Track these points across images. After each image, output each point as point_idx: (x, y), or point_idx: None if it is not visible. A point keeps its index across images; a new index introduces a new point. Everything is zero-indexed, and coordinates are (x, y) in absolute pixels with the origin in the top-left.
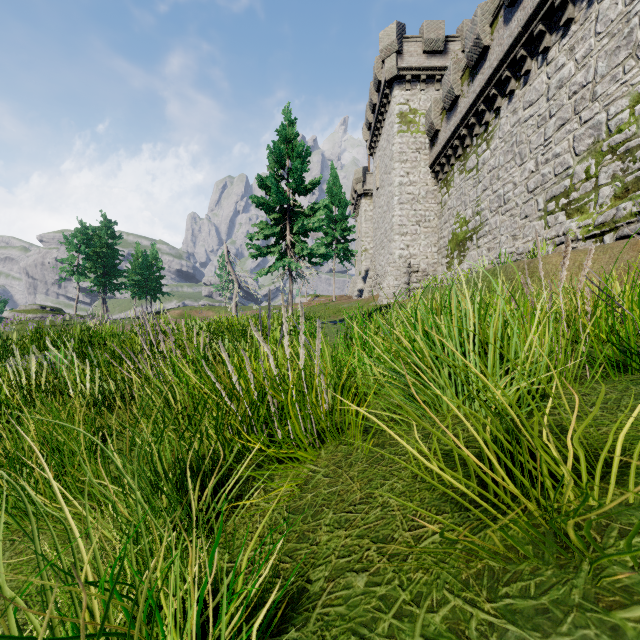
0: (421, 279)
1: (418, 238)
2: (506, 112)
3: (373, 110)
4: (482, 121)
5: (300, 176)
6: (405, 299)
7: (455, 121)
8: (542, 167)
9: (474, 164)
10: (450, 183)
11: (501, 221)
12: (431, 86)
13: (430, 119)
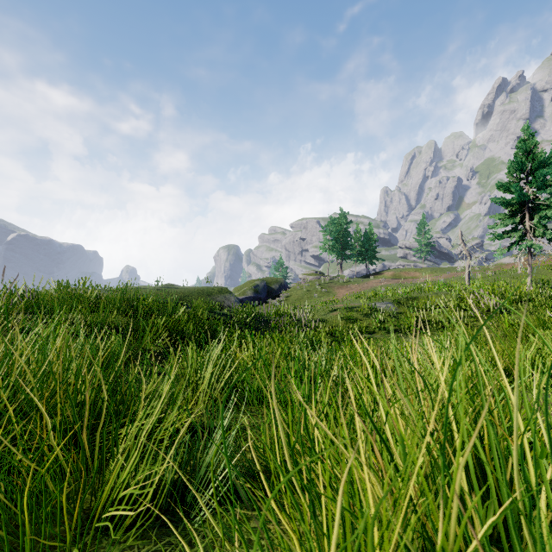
0: None
1: None
2: None
3: None
4: None
5: (542, 179)
6: None
7: None
8: None
9: None
10: None
11: None
12: None
13: None
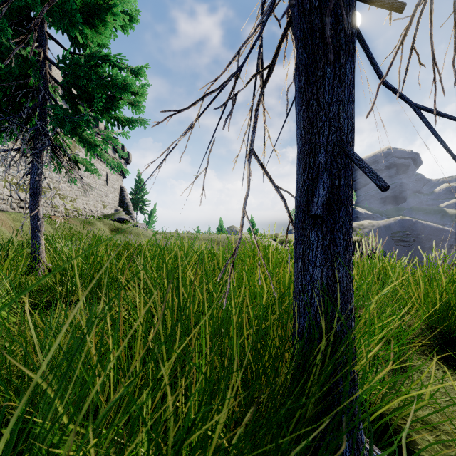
0: None
1: None
2: None
3: None
4: None
5: None
6: None
7: None
8: None
9: None
10: None
11: None
12: None
13: None
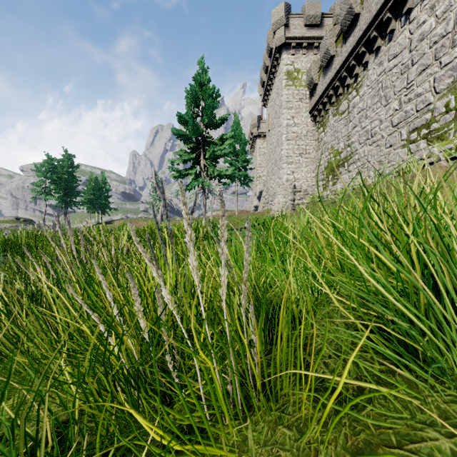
0: (303, 197)
1: (301, 166)
2: (373, 65)
3: (266, 71)
4: (352, 74)
5: (211, 112)
6: (291, 212)
7: (330, 75)
8: (405, 105)
9: (345, 108)
10: (326, 124)
11: (369, 150)
12: (310, 51)
13: (310, 75)
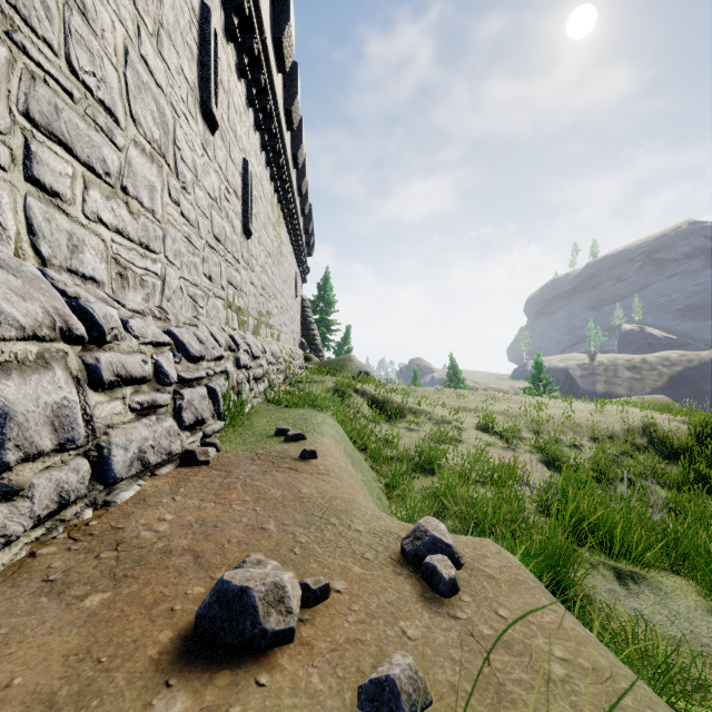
0: None
1: None
2: None
3: None
4: None
5: None
6: None
7: None
8: None
9: None
10: None
11: None
12: None
13: None
